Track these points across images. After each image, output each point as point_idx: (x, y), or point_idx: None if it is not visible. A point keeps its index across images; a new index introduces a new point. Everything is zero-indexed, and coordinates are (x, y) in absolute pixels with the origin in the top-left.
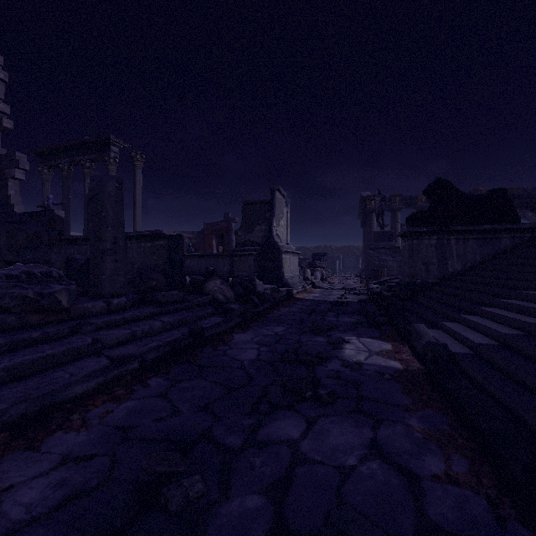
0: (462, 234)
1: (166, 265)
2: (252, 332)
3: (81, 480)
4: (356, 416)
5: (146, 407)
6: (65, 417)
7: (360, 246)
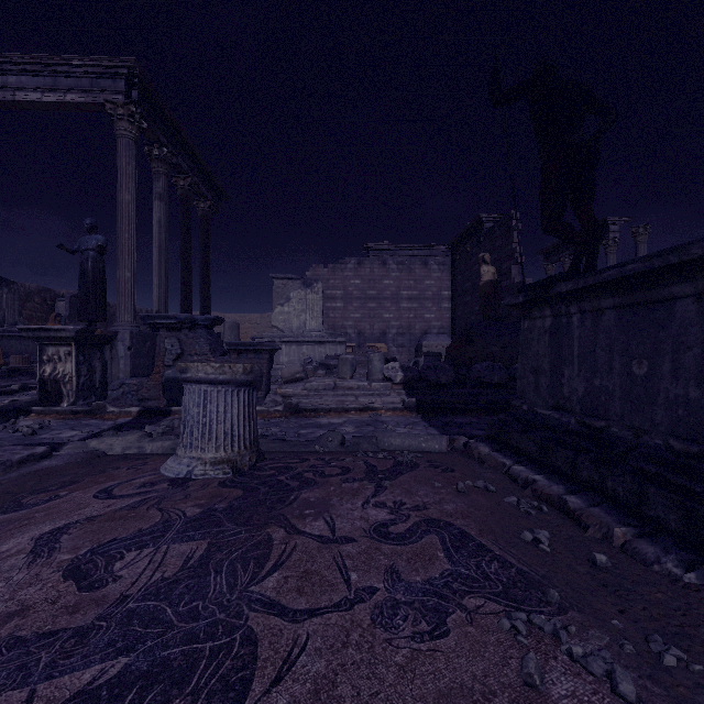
0: None
1: None
2: None
3: None
4: None
5: None
6: None
7: None
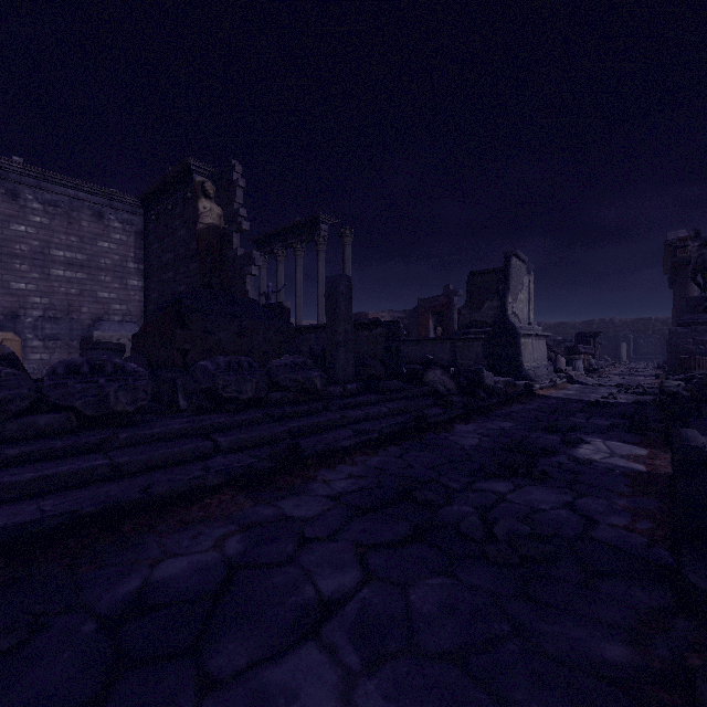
0: None
1: (383, 354)
2: (475, 425)
3: (364, 484)
4: (562, 489)
5: (389, 461)
6: (342, 458)
7: (670, 319)
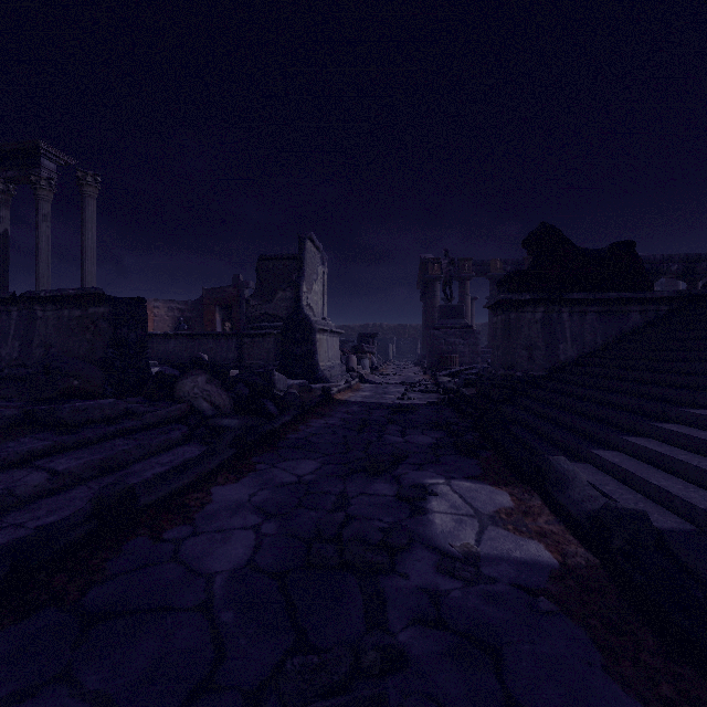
0: (579, 304)
1: (109, 350)
2: (253, 480)
3: None
4: None
5: None
6: None
7: (419, 325)
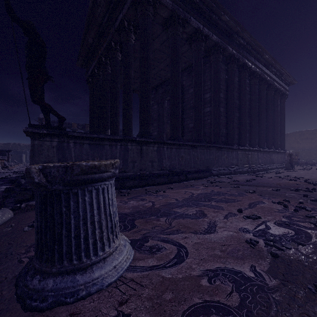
0: None
1: None
2: None
3: None
4: None
5: None
6: None
7: None
